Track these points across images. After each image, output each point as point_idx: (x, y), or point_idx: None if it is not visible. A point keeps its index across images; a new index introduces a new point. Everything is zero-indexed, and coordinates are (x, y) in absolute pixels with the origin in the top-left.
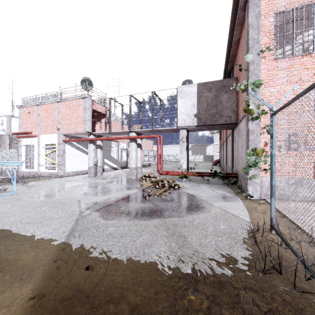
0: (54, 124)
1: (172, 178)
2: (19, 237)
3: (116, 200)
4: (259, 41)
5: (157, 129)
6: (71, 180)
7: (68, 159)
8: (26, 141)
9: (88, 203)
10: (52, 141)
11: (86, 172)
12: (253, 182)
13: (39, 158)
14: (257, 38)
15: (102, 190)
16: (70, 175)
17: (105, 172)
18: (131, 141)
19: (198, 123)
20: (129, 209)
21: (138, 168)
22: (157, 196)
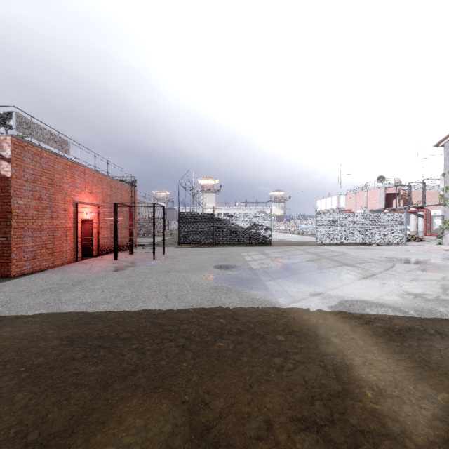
0: (363, 204)
1: None
2: None
3: None
4: (448, 166)
5: (426, 205)
6: None
7: None
8: None
9: None
10: None
11: None
12: (445, 237)
13: None
14: (447, 165)
15: None
16: None
17: None
18: (410, 214)
19: None
20: None
21: (419, 232)
22: None
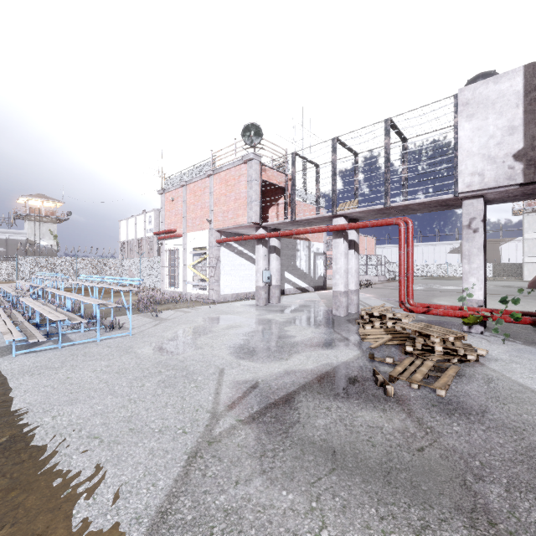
0: (204, 214)
1: (434, 320)
2: (31, 506)
3: (303, 383)
4: None
5: (397, 204)
6: (225, 312)
7: (225, 272)
8: (169, 243)
9: (238, 383)
10: (202, 243)
11: (253, 295)
12: None
13: (184, 270)
14: None
15: (275, 342)
16: (227, 301)
17: (285, 296)
18: (336, 237)
19: (528, 175)
20: (341, 436)
21: (351, 293)
22: (418, 386)
